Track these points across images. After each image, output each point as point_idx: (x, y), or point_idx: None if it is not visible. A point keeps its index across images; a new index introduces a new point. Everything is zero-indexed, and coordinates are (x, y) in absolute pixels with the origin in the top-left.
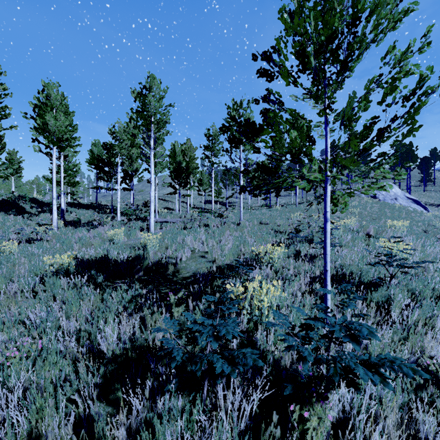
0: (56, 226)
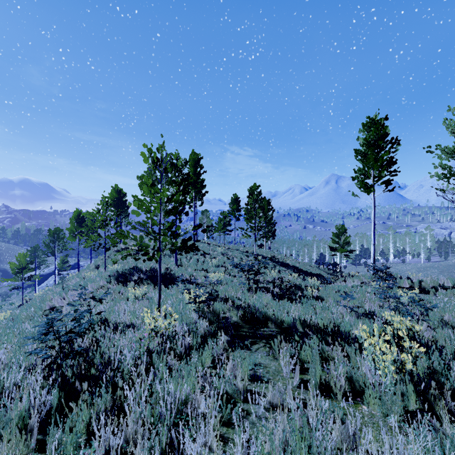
0: None
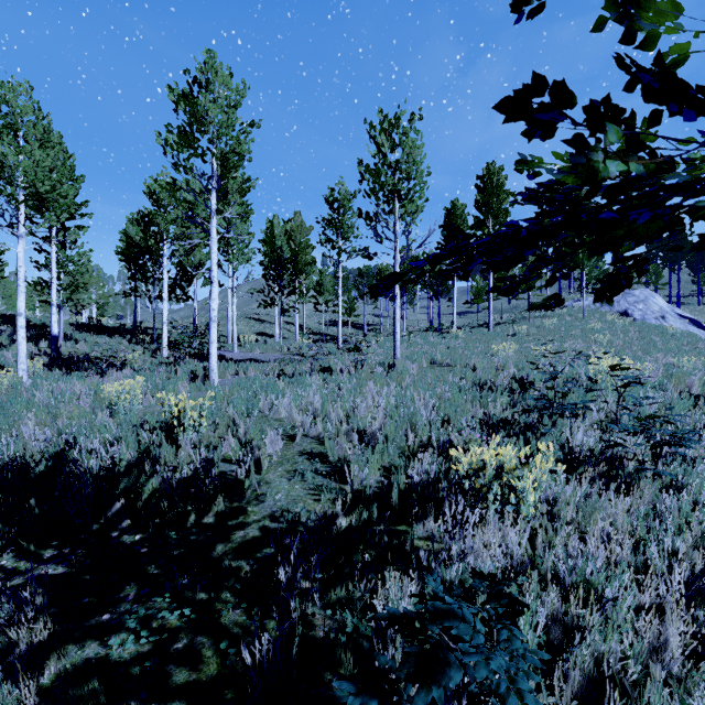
0: (26, 370)
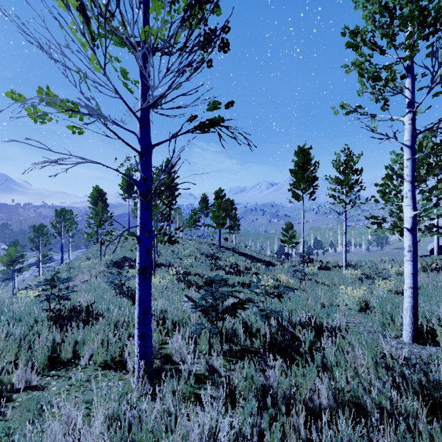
0: None
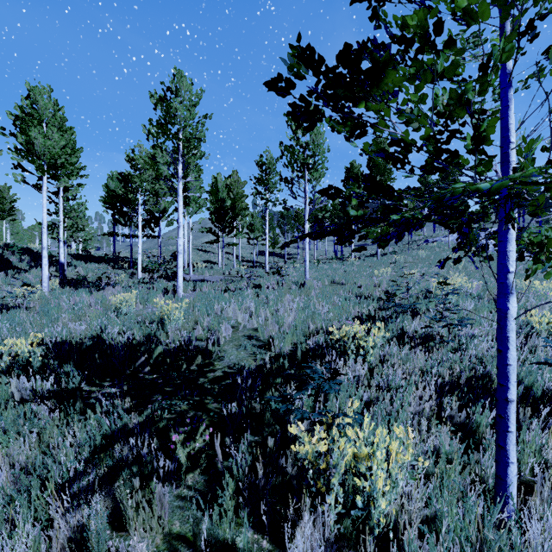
0: (47, 287)
